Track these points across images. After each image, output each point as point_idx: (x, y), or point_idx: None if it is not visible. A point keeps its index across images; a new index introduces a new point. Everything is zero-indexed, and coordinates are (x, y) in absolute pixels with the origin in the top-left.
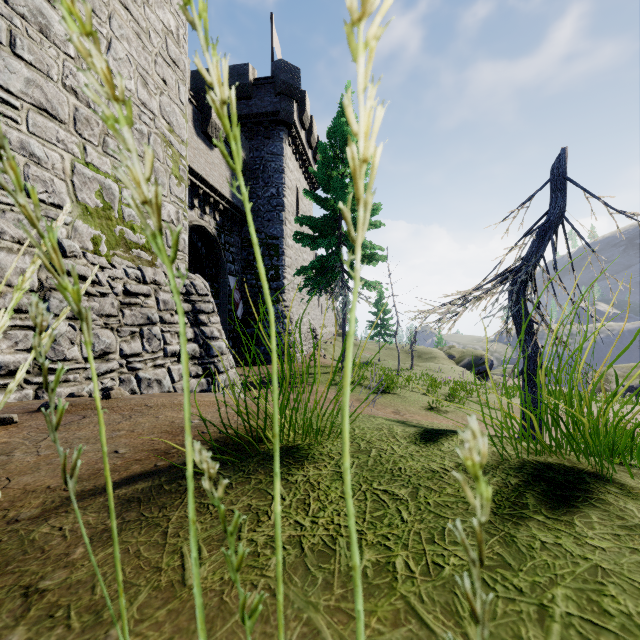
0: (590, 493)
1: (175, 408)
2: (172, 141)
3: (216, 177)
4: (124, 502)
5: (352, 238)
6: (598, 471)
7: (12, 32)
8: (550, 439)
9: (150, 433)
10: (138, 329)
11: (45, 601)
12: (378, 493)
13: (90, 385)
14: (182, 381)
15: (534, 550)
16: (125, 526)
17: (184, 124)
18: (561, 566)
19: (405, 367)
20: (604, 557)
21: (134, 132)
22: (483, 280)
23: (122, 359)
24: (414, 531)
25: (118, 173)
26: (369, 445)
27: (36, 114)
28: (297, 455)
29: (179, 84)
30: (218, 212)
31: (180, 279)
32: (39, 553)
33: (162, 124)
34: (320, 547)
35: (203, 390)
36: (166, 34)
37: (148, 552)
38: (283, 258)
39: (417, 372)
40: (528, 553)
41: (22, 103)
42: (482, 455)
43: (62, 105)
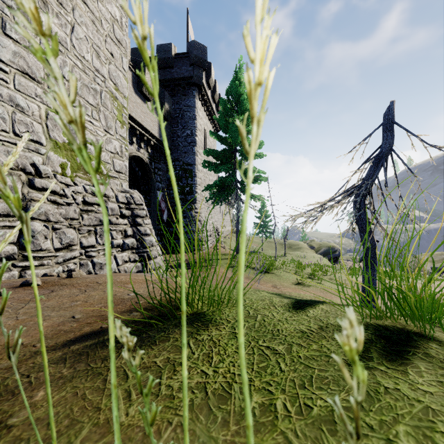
0: (417, 348)
1: (117, 284)
2: (117, 96)
3: (148, 122)
4: (76, 355)
5: (244, 151)
6: (422, 331)
7: (3, 18)
8: (386, 308)
9: (98, 303)
10: (93, 228)
11: (11, 435)
12: (262, 348)
13: (59, 268)
14: (124, 265)
15: (380, 394)
16: (76, 374)
17: (126, 85)
18: (401, 407)
19: (280, 254)
20: (432, 400)
21: (90, 90)
22: (335, 194)
23: (82, 249)
24: (290, 378)
25: (49, 100)
26: (256, 312)
27: (20, 76)
28: (204, 319)
29: (122, 57)
30: (150, 147)
31: (123, 193)
32: (10, 396)
33: (110, 84)
34: (220, 391)
35: (139, 271)
36: (113, 21)
37: (91, 395)
38: (195, 179)
39: (288, 258)
40: (375, 396)
41: (10, 69)
42: (360, 342)
43: (39, 70)
